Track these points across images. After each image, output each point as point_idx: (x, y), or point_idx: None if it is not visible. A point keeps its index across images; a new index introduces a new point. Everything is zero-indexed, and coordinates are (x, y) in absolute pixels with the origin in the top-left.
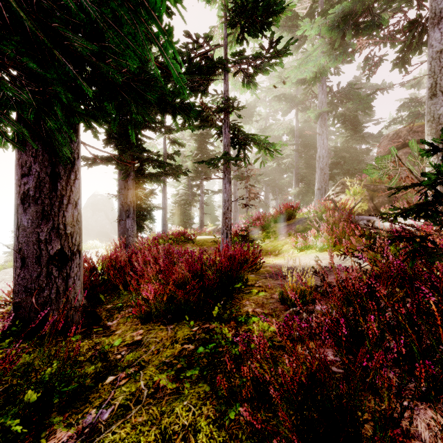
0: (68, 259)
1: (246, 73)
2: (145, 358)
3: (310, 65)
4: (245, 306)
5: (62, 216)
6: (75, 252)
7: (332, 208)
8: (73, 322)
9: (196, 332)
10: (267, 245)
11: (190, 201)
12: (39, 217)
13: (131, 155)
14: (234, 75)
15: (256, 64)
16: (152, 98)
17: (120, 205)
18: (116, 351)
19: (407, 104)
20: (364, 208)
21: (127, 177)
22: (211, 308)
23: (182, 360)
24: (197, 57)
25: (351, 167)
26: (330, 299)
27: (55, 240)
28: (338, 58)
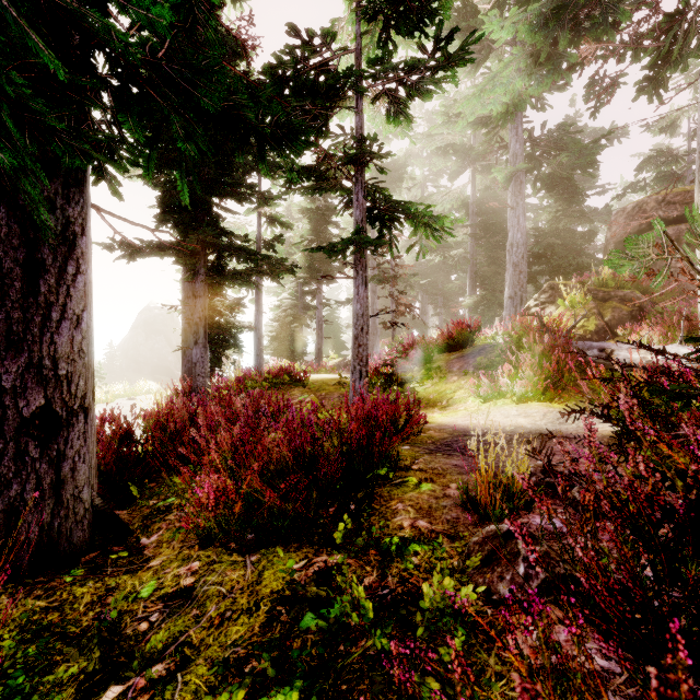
0: (61, 425)
1: (394, 98)
2: (194, 636)
3: (498, 92)
4: (396, 515)
5: (49, 342)
6: (77, 411)
7: (537, 328)
8: (71, 542)
9: (300, 583)
10: (428, 390)
11: (301, 317)
12: (0, 345)
13: (200, 240)
14: (374, 102)
15: (411, 81)
16: (210, 104)
17: (185, 323)
18: (141, 613)
19: (653, 160)
20: (589, 329)
21: (194, 277)
22: (331, 524)
23: (265, 659)
24: (310, 70)
25: (565, 262)
26: (557, 500)
27: (34, 389)
28: (545, 80)
